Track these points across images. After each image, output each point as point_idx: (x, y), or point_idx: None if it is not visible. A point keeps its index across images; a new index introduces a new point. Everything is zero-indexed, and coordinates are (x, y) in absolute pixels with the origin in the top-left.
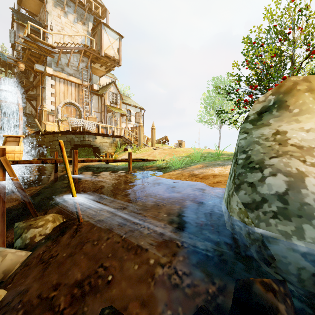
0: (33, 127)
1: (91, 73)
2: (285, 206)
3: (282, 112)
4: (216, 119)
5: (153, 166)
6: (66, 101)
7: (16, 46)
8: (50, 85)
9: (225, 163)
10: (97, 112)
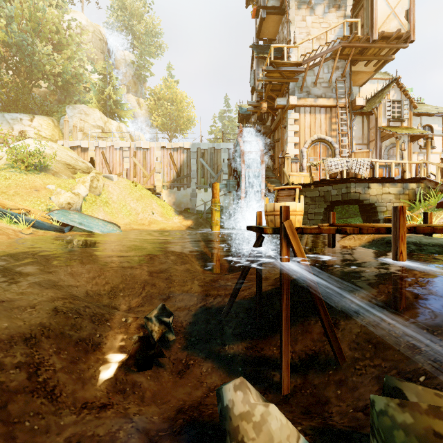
0: (273, 182)
1: (351, 81)
2: None
3: None
4: None
5: None
6: (313, 138)
7: (256, 87)
8: (293, 121)
9: None
10: (360, 145)
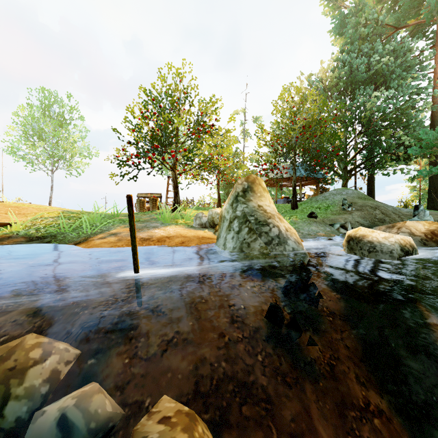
0: None
1: None
2: (279, 240)
3: (254, 194)
4: (43, 156)
5: (11, 236)
6: None
7: None
8: None
9: (151, 225)
10: None
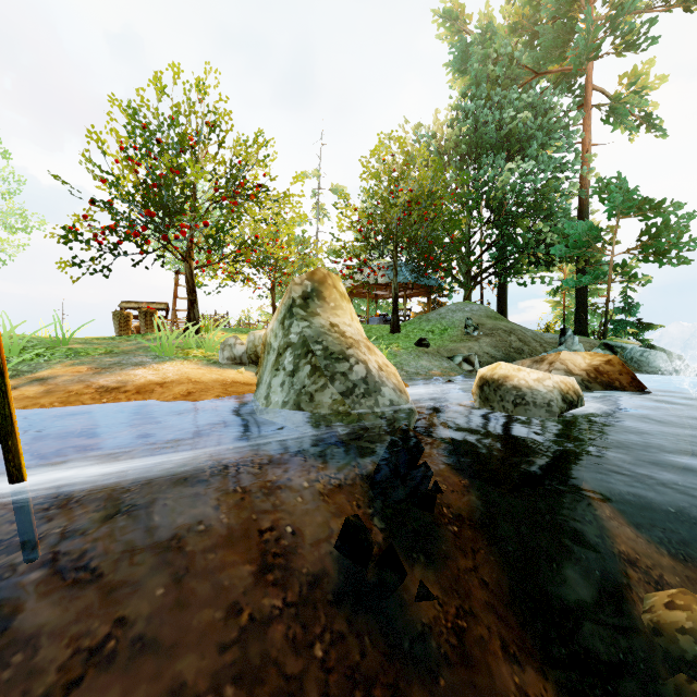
0: None
1: None
2: (368, 387)
3: (323, 303)
4: None
5: None
6: None
7: None
8: None
9: (131, 360)
10: None
